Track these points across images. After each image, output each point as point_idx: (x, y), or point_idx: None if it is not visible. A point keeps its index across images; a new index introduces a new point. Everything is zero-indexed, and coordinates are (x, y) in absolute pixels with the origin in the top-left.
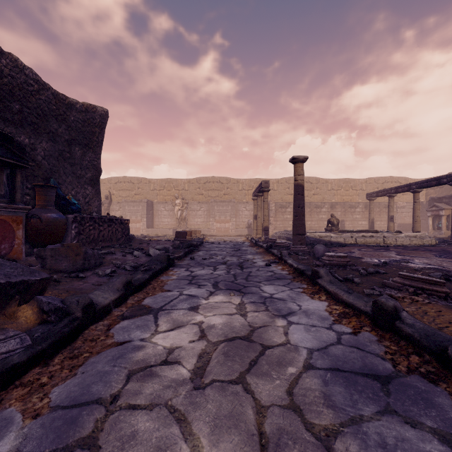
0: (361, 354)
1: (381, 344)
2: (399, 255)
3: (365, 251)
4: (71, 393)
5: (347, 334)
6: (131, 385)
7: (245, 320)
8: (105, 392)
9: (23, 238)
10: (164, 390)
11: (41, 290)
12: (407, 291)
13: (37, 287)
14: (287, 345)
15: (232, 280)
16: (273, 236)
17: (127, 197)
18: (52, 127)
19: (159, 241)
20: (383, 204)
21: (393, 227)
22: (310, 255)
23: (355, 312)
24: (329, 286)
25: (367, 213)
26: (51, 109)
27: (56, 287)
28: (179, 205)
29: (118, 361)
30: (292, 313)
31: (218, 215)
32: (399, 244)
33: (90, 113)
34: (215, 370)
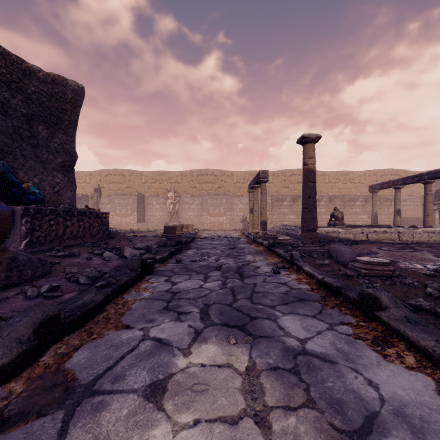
0: None
1: None
2: None
3: (390, 251)
4: None
5: None
6: None
7: None
8: None
9: None
10: None
11: None
12: None
13: None
14: None
15: (229, 300)
16: (270, 231)
17: (118, 190)
18: (1, 96)
19: (144, 238)
20: (384, 197)
21: (399, 221)
22: (324, 256)
23: None
24: (414, 333)
25: (367, 207)
26: None
27: None
28: (171, 199)
29: None
30: (371, 418)
31: (212, 209)
32: (416, 240)
33: (59, 86)
34: None
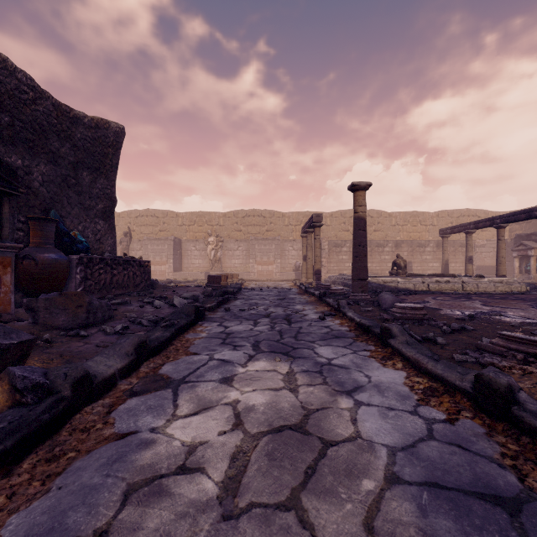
0: (468, 458)
1: (493, 440)
2: (486, 305)
3: (442, 301)
4: (35, 528)
5: (440, 422)
6: (128, 511)
7: (296, 398)
8: (87, 525)
9: (12, 285)
10: (176, 521)
11: (20, 357)
12: (515, 358)
13: (13, 354)
14: (357, 439)
15: (277, 338)
16: (326, 281)
17: (150, 234)
18: (53, 146)
19: (187, 288)
20: (459, 242)
21: (471, 270)
22: (374, 305)
23: (447, 388)
24: (406, 349)
25: (439, 253)
26: (52, 123)
27: (47, 349)
28: (213, 244)
29: (114, 466)
30: (359, 387)
31: (260, 256)
32: (481, 290)
33: (102, 130)
34: (255, 484)
